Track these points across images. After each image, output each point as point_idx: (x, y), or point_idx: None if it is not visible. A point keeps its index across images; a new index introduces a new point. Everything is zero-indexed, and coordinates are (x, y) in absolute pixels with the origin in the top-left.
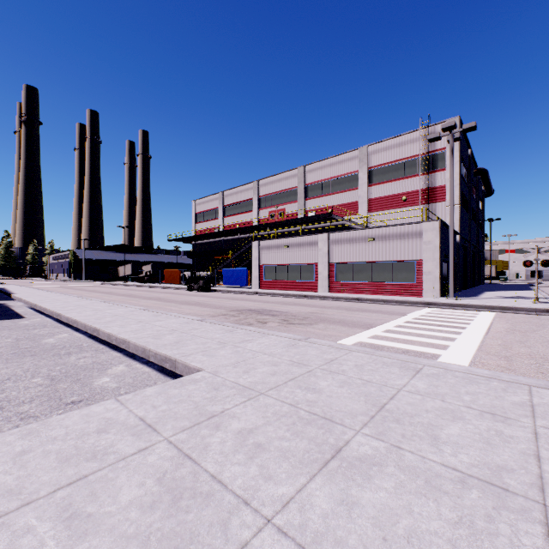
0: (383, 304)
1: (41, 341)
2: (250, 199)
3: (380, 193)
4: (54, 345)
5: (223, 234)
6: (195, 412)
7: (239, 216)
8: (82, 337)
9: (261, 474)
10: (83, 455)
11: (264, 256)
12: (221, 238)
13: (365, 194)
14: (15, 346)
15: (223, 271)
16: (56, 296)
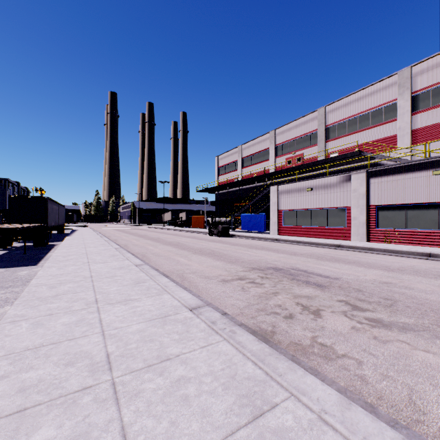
0: None
1: None
2: (266, 149)
3: (430, 120)
4: None
5: (241, 183)
6: None
7: (256, 166)
8: None
9: None
10: None
11: (283, 200)
12: (240, 187)
13: (408, 124)
14: None
15: (241, 217)
16: (92, 239)
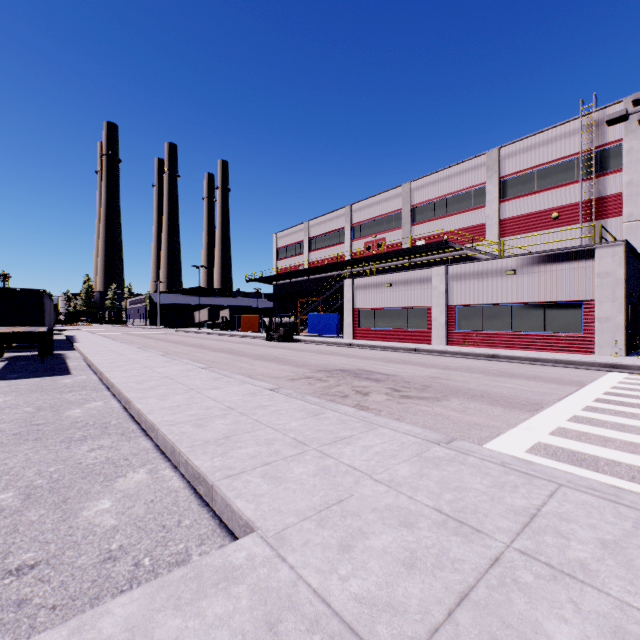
0: (536, 364)
1: (64, 413)
2: (341, 228)
3: (518, 210)
4: (75, 420)
5: (309, 272)
6: None
7: (328, 250)
8: (117, 408)
9: None
10: None
11: (359, 297)
12: (307, 277)
13: (496, 213)
14: (27, 419)
15: (308, 317)
16: (116, 346)
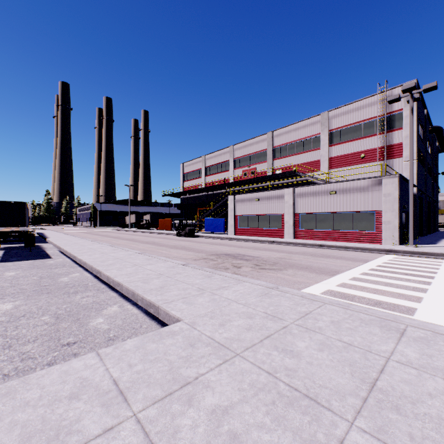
0: (345, 250)
1: (58, 280)
2: (226, 161)
3: (340, 152)
4: (67, 283)
5: (205, 190)
6: (168, 376)
7: (218, 175)
8: (90, 277)
9: None
10: (46, 433)
11: (238, 207)
12: (204, 193)
13: (326, 153)
14: (37, 283)
15: (205, 220)
16: (77, 240)
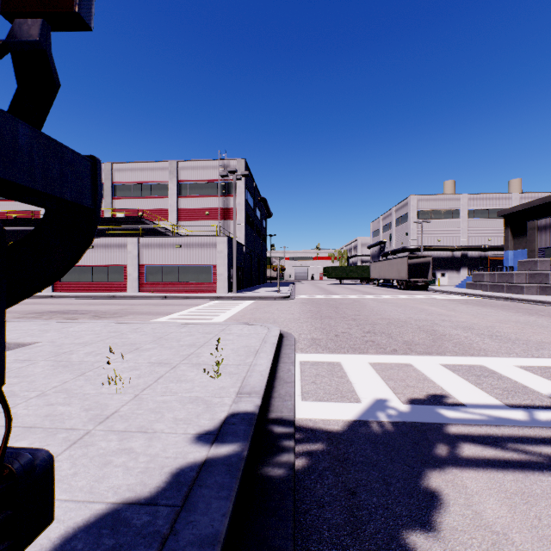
0: (187, 299)
1: None
2: None
3: (188, 205)
4: None
5: None
6: (52, 353)
7: (18, 203)
8: None
9: (103, 357)
10: None
11: None
12: None
13: (176, 204)
14: None
15: None
16: None
